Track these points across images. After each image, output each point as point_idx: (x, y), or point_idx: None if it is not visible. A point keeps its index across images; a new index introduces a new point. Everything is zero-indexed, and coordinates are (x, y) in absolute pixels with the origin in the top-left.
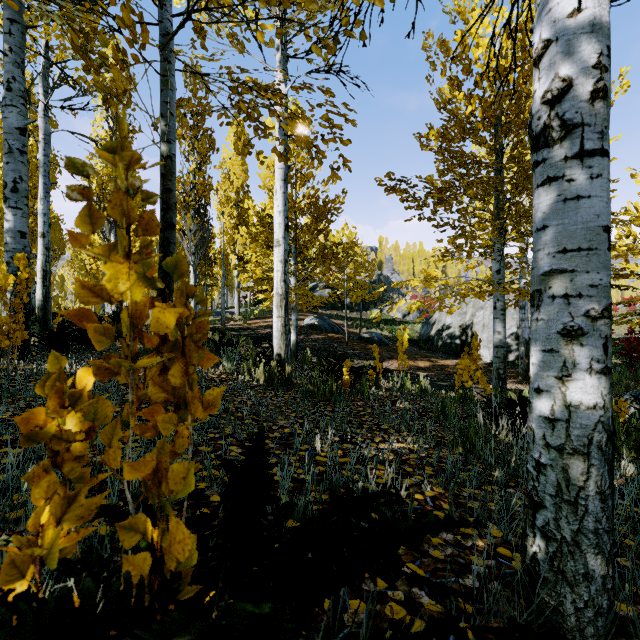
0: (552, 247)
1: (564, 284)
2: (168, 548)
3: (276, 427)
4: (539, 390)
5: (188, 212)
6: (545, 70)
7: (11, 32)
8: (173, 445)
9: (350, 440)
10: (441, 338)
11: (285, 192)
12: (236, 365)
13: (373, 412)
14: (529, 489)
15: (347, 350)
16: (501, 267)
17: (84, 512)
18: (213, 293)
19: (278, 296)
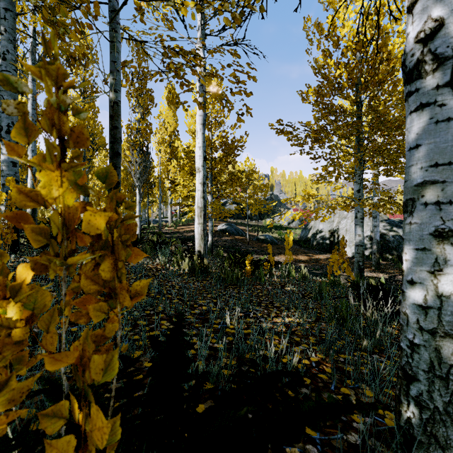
0: (425, 162)
1: (436, 193)
2: (90, 432)
3: (196, 305)
4: (413, 282)
5: (135, 149)
6: (418, 14)
7: (6, 18)
8: (103, 330)
9: (252, 315)
10: (315, 239)
11: (204, 133)
12: (168, 258)
13: (268, 293)
14: (403, 364)
15: (248, 248)
16: (360, 187)
17: (15, 396)
18: (153, 207)
19: (198, 208)
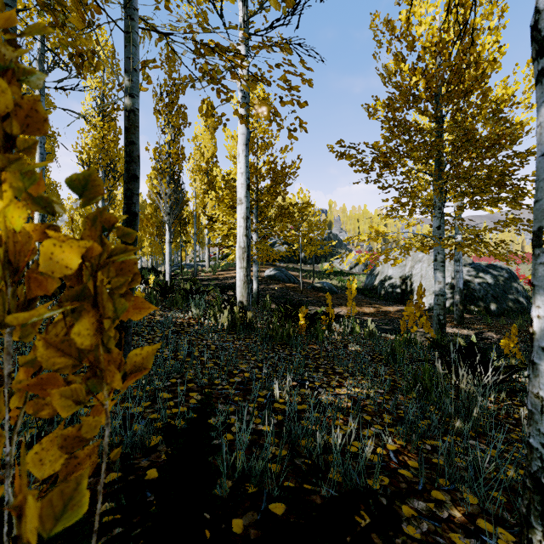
0: None
1: None
2: None
3: (236, 371)
4: None
5: (164, 178)
6: None
7: None
8: (78, 429)
9: (307, 385)
10: (384, 287)
11: (247, 155)
12: (204, 311)
13: (327, 355)
14: (534, 470)
15: (302, 298)
16: (441, 223)
17: None
18: (187, 249)
19: (240, 249)
